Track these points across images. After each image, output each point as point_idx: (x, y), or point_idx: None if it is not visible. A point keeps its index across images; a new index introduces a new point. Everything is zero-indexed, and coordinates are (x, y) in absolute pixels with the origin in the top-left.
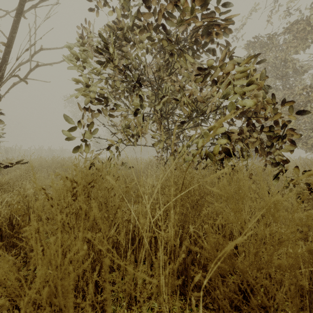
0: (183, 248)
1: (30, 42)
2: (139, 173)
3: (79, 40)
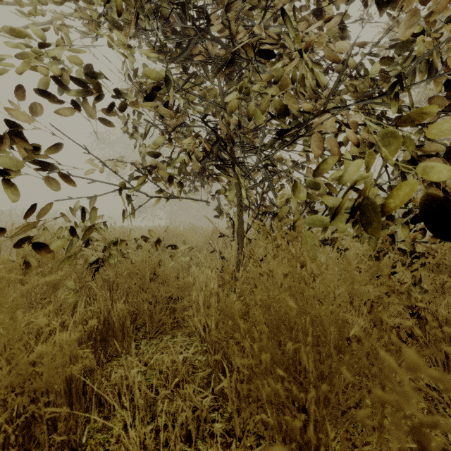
0: None
1: None
2: (194, 254)
3: None
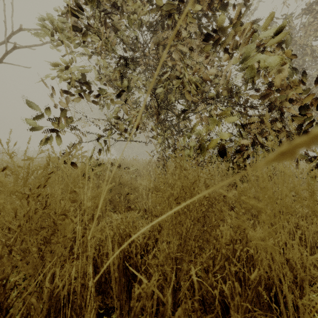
0: (178, 313)
1: (5, 18)
2: (137, 175)
3: (56, 8)
